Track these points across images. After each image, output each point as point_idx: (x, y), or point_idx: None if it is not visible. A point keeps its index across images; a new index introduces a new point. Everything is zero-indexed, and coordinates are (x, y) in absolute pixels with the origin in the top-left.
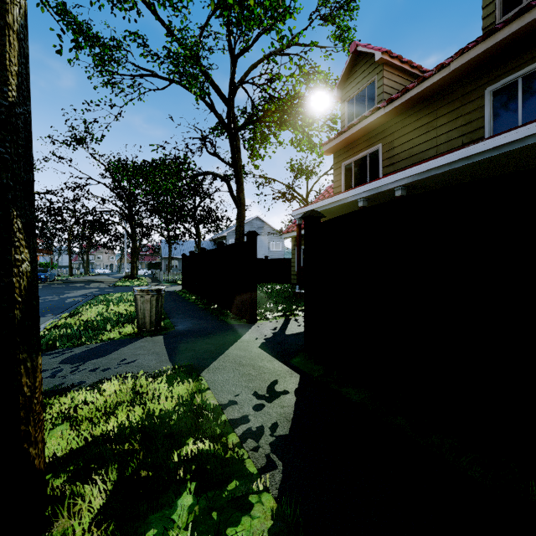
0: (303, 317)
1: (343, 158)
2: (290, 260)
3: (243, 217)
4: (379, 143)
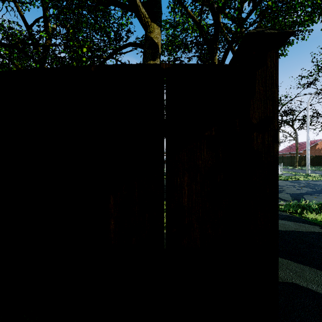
0: None
1: None
2: None
3: None
4: None
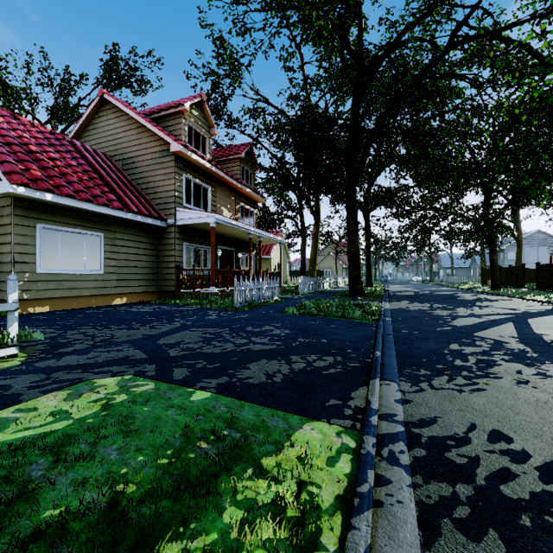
0: None
1: None
2: None
3: (521, 248)
4: None
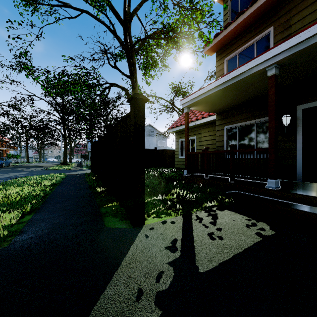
0: (207, 213)
1: (226, 53)
2: (173, 151)
3: None
4: (270, 27)
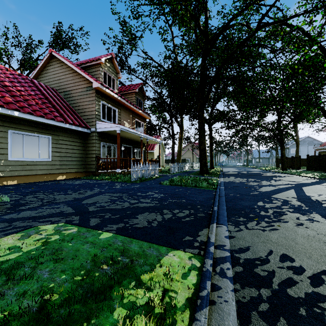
0: None
1: None
2: None
3: (298, 146)
4: None
